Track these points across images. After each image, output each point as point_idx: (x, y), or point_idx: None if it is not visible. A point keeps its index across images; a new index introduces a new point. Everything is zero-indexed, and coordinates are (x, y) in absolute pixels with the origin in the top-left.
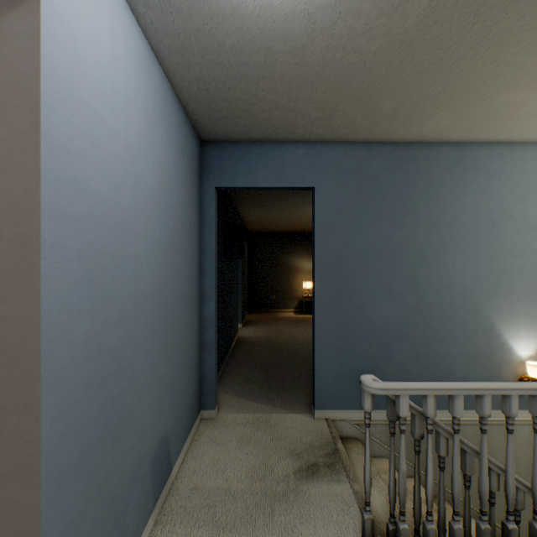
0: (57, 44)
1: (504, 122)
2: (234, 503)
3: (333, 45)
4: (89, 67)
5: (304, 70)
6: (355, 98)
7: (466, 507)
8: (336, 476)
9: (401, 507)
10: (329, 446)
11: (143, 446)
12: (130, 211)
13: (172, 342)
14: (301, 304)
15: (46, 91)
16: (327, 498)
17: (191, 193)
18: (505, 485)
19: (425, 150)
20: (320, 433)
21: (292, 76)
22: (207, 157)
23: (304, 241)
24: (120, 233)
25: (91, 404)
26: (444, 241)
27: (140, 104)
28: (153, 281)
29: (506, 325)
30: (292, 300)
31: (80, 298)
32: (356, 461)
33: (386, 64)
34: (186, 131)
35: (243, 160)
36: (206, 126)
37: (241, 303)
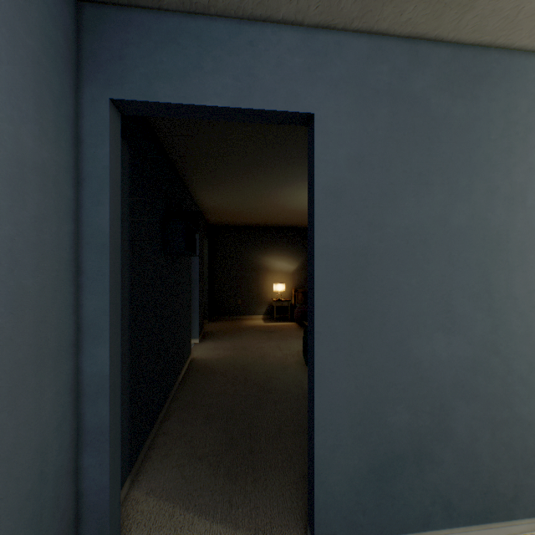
0: None
1: None
2: None
3: None
4: None
5: None
6: None
7: None
8: None
9: None
10: None
11: None
12: None
13: None
14: (271, 310)
15: None
16: None
17: (21, 80)
18: None
19: (505, 62)
20: None
21: None
22: (92, 33)
23: (274, 236)
24: None
25: None
26: (534, 223)
27: None
28: None
29: None
30: (261, 305)
31: None
32: None
33: None
34: None
35: (172, 48)
36: None
37: (197, 312)
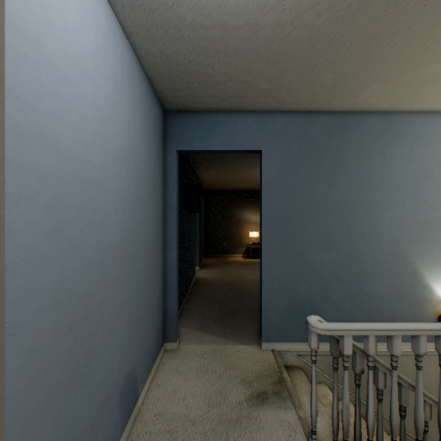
0: (24, 3)
1: (428, 93)
2: (193, 429)
3: (282, 20)
4: (58, 31)
5: (255, 44)
6: (299, 71)
7: (402, 434)
8: (282, 403)
9: (345, 436)
10: (276, 375)
11: (112, 381)
12: (99, 168)
13: (138, 285)
14: (248, 250)
15: (12, 47)
16: (276, 424)
17: (156, 155)
18: (438, 416)
19: (358, 118)
20: (268, 363)
21: (245, 50)
22: (170, 124)
23: (250, 197)
24: (89, 188)
25: (60, 347)
26: (374, 196)
27: (109, 72)
28: (121, 232)
29: (427, 269)
30: (241, 247)
31: (48, 248)
32: (299, 388)
33: (329, 38)
34: (151, 100)
35: (201, 127)
36: (169, 97)
37: (198, 249)
